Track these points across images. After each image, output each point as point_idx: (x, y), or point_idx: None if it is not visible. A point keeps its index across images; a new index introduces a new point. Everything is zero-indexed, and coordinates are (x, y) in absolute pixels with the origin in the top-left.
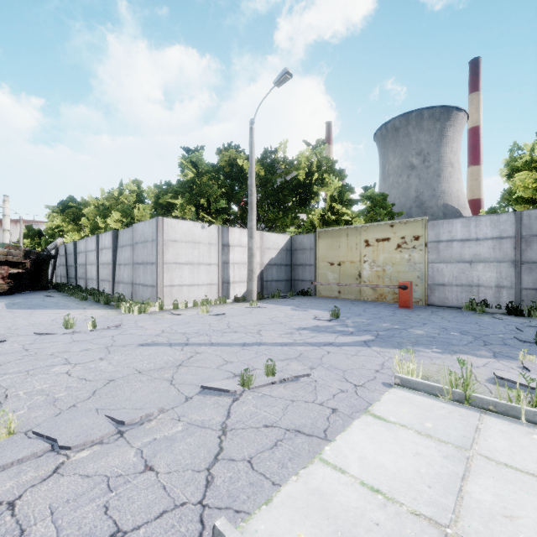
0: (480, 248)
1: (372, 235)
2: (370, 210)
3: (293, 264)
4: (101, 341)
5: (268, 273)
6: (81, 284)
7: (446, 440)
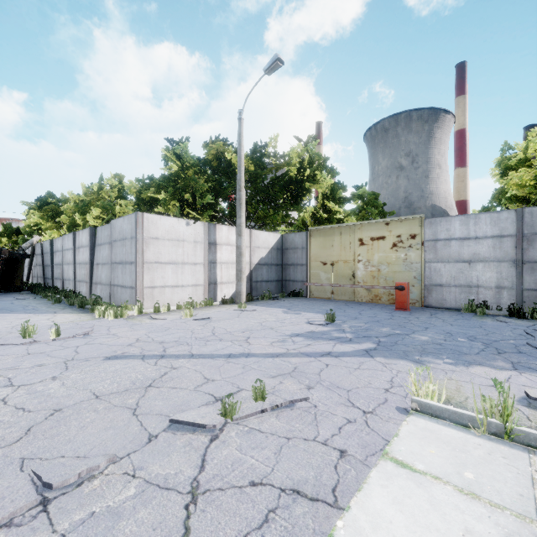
0: (479, 247)
1: (367, 233)
2: (361, 209)
3: (284, 264)
4: (62, 353)
5: (257, 274)
6: (58, 285)
7: (500, 502)
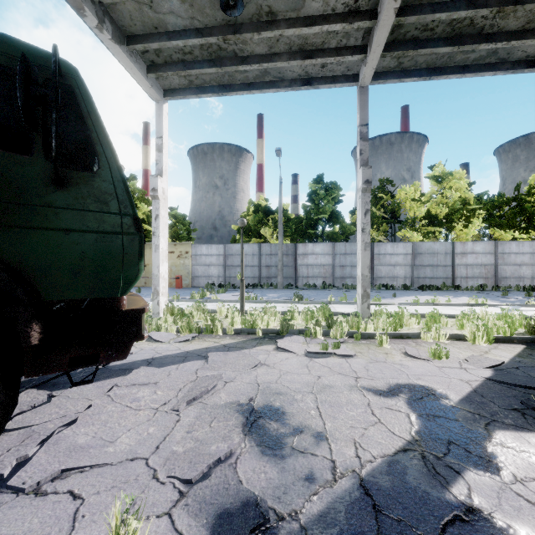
0: (212, 259)
1: None
2: (175, 225)
3: None
4: None
5: None
6: None
7: None
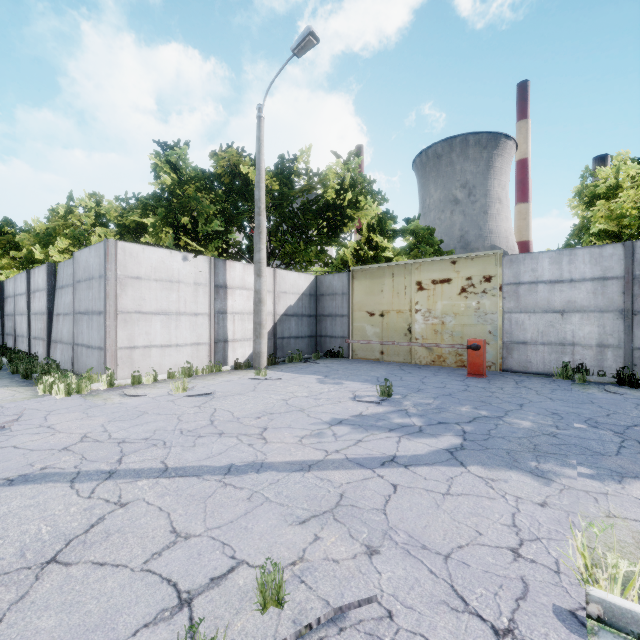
0: (575, 293)
1: (427, 275)
2: (413, 247)
3: (318, 315)
4: None
5: (284, 327)
6: (10, 344)
7: None
